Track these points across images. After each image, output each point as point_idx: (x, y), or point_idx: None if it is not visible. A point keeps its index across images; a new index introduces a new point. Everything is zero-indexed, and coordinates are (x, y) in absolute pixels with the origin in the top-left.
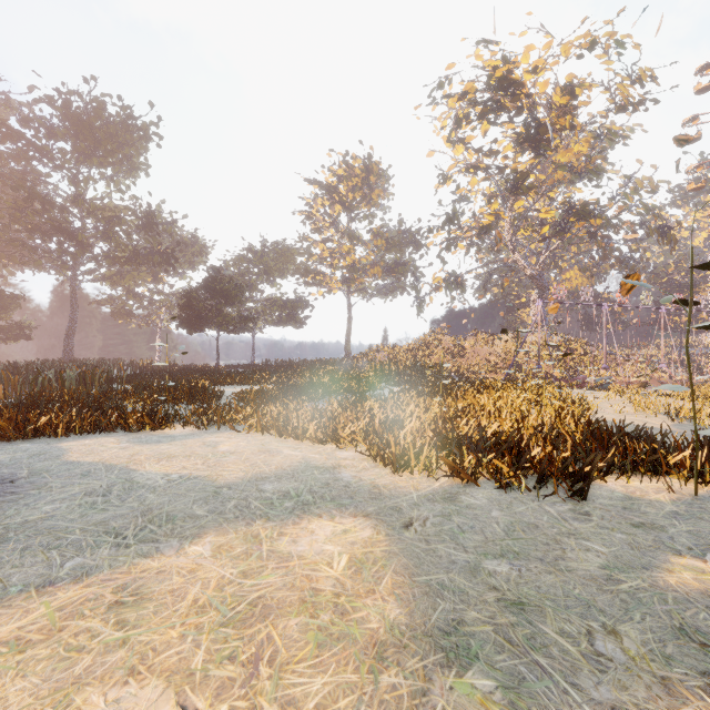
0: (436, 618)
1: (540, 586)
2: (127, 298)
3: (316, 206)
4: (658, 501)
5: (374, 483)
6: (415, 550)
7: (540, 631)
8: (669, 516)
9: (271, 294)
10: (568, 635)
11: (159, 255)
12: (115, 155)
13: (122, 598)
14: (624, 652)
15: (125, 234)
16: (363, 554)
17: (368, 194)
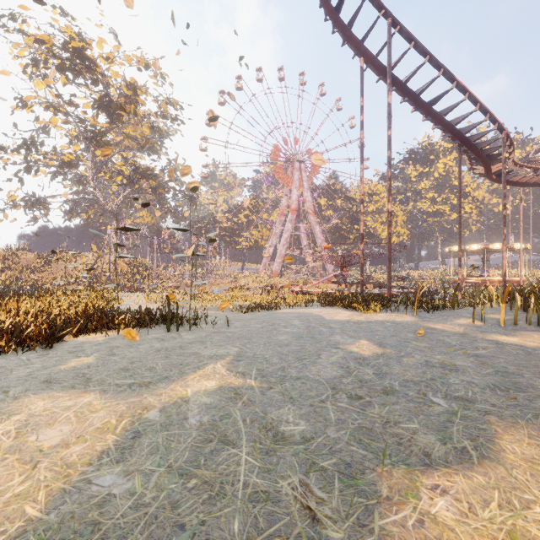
0: None
1: None
2: None
3: None
4: (97, 341)
5: None
6: None
7: None
8: (94, 345)
9: None
10: None
11: None
12: None
13: None
14: (5, 396)
15: None
16: None
17: None
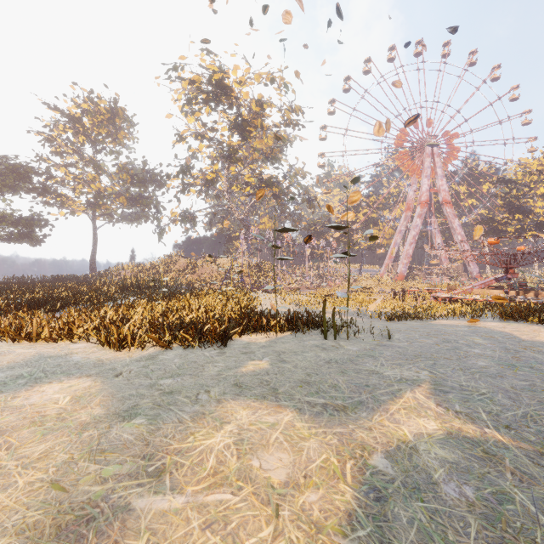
0: (123, 407)
1: (185, 384)
2: None
3: (57, 131)
4: (260, 343)
5: (99, 359)
6: (119, 385)
7: (176, 399)
8: (260, 347)
9: None
10: (188, 397)
11: None
12: None
13: None
14: (209, 396)
15: None
16: (82, 393)
17: (114, 133)
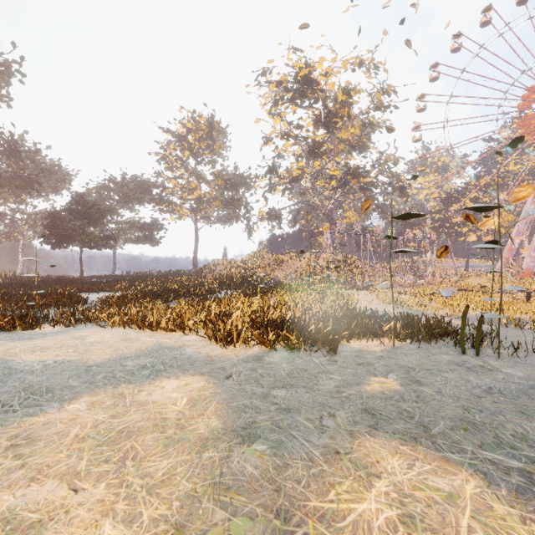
0: (240, 422)
1: (301, 399)
2: None
3: (169, 150)
4: (374, 351)
5: (208, 354)
6: (231, 390)
7: (296, 420)
8: (377, 358)
9: (130, 218)
10: (310, 420)
11: (22, 179)
12: None
13: (16, 442)
14: (335, 423)
15: None
16: (198, 396)
17: (211, 145)
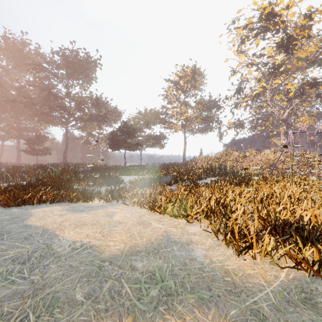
0: None
1: None
2: (88, 136)
3: (169, 92)
4: None
5: (224, 266)
6: None
7: None
8: None
9: (149, 133)
10: None
11: (100, 117)
12: (83, 74)
13: None
14: None
15: (87, 108)
16: None
17: (194, 84)
